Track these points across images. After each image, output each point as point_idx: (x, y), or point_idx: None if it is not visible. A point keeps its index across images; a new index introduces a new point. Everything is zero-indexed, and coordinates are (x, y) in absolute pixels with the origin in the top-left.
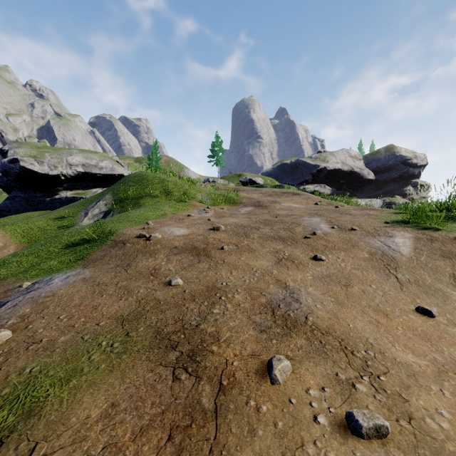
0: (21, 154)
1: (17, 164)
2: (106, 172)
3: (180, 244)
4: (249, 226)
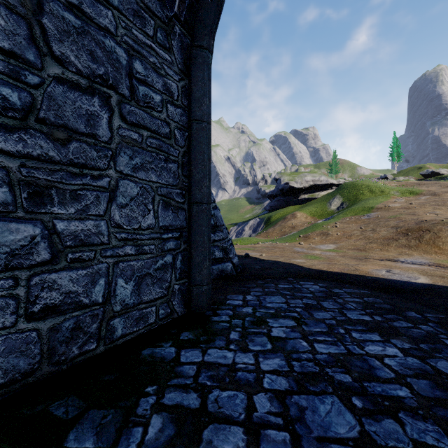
0: (286, 180)
1: (288, 185)
2: (324, 183)
3: (399, 207)
4: (425, 202)
